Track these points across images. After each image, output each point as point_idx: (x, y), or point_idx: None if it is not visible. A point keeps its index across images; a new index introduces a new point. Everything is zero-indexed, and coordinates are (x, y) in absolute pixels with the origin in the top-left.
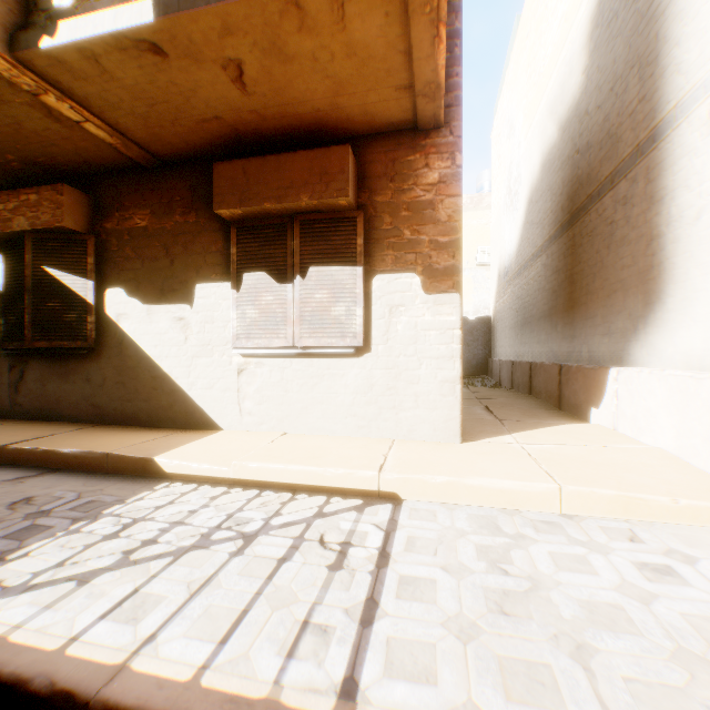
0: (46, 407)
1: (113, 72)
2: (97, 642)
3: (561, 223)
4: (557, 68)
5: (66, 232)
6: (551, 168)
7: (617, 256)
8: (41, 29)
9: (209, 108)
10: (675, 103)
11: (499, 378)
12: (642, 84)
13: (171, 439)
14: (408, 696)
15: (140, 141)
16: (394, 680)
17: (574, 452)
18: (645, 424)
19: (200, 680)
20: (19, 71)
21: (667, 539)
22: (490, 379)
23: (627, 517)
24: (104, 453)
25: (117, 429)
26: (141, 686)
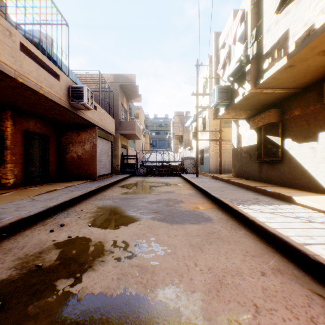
0: (266, 179)
1: (278, 77)
2: (260, 219)
3: None
4: None
5: (271, 123)
6: None
7: None
8: (260, 78)
9: (315, 66)
10: None
11: None
12: None
13: (303, 194)
14: (322, 252)
15: (292, 87)
16: (321, 249)
17: None
18: None
19: (275, 229)
20: (256, 90)
21: None
22: None
23: None
24: (277, 192)
25: (286, 188)
26: (264, 225)
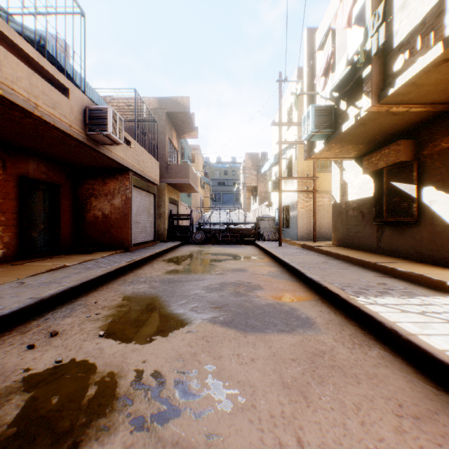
0: (390, 250)
1: (421, 83)
2: (405, 326)
3: None
4: None
5: (399, 163)
6: None
7: None
8: (388, 87)
9: None
10: None
11: None
12: None
13: None
14: None
15: (441, 101)
16: None
17: None
18: None
19: (444, 351)
20: (379, 107)
21: None
22: None
23: None
24: (417, 274)
25: (427, 266)
26: (419, 341)
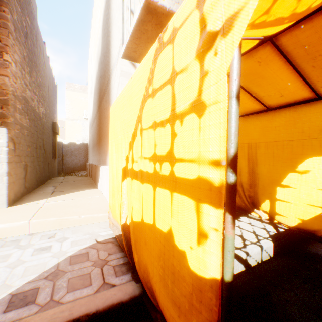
0: None
1: None
2: None
3: (98, 105)
4: (98, 40)
5: None
6: (97, 81)
7: (105, 122)
8: None
9: None
10: (111, 68)
11: (87, 171)
12: (108, 58)
13: None
14: None
15: None
16: None
17: (67, 202)
18: (104, 187)
19: None
20: None
21: (68, 233)
22: (85, 172)
23: (61, 227)
24: None
25: None
26: None
